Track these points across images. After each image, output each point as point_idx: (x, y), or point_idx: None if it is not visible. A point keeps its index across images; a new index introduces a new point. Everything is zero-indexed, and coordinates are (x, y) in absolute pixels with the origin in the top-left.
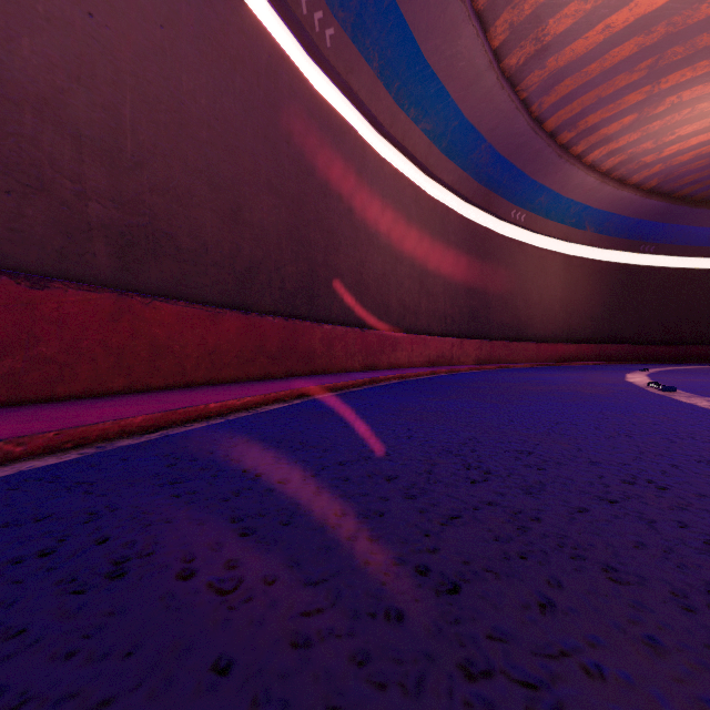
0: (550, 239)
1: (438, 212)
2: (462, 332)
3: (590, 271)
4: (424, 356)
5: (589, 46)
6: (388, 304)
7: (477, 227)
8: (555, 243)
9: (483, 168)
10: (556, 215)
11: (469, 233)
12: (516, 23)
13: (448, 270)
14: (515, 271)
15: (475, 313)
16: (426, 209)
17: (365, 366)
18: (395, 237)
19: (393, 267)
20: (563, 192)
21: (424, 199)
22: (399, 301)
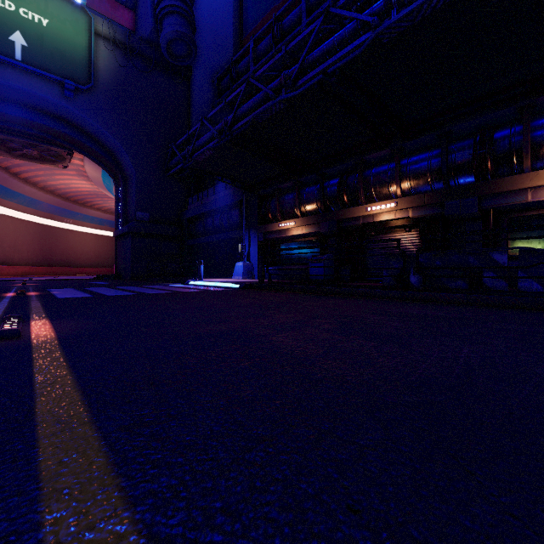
0: (89, 228)
1: (24, 223)
2: (38, 264)
3: (110, 240)
4: (15, 272)
5: (74, 190)
6: None
7: (46, 226)
8: (92, 229)
9: (46, 208)
10: (89, 221)
11: (42, 228)
12: (46, 185)
13: (30, 242)
14: (68, 241)
15: (45, 257)
16: (18, 223)
17: None
18: (2, 235)
19: (1, 245)
20: (89, 214)
21: (17, 220)
22: (4, 255)
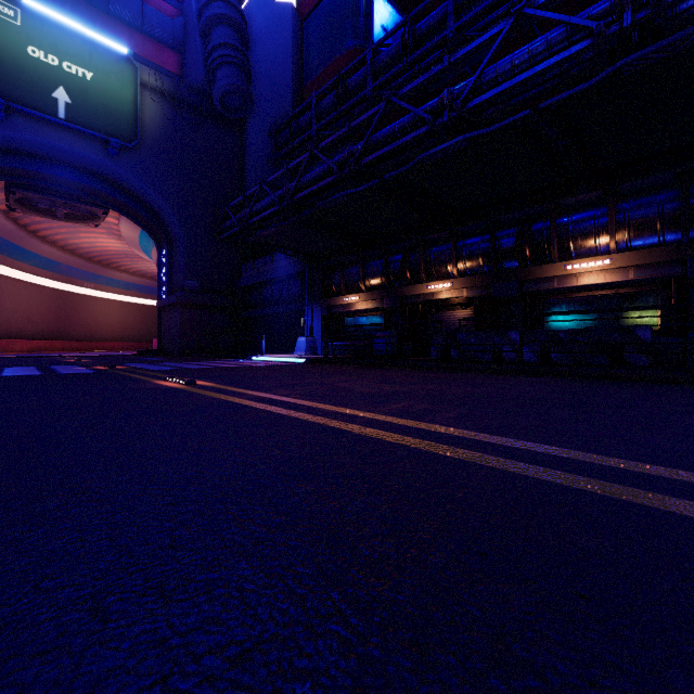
0: (113, 293)
1: (39, 289)
2: (54, 337)
3: (138, 309)
4: (30, 348)
5: (99, 250)
6: (11, 329)
7: (64, 292)
8: (116, 295)
9: (64, 270)
10: (113, 285)
11: (59, 295)
12: (67, 243)
13: (45, 312)
14: (89, 309)
15: (62, 329)
16: (32, 289)
17: (2, 351)
18: (15, 304)
19: (14, 315)
20: (113, 277)
21: (30, 285)
22: (17, 327)
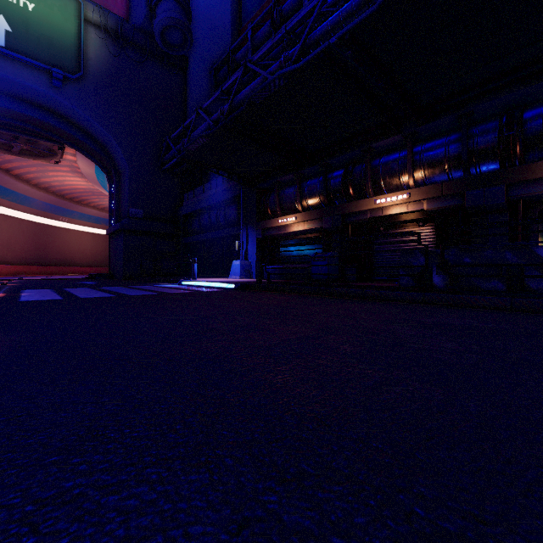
0: (85, 226)
1: (18, 221)
2: (32, 263)
3: (107, 239)
4: (8, 272)
5: (69, 188)
6: None
7: (41, 224)
8: (88, 228)
9: (40, 206)
10: (85, 219)
11: (36, 227)
12: (40, 182)
13: (24, 241)
14: (64, 239)
15: (40, 256)
16: (11, 221)
17: None
18: None
19: None
20: (85, 213)
21: (9, 218)
22: None
